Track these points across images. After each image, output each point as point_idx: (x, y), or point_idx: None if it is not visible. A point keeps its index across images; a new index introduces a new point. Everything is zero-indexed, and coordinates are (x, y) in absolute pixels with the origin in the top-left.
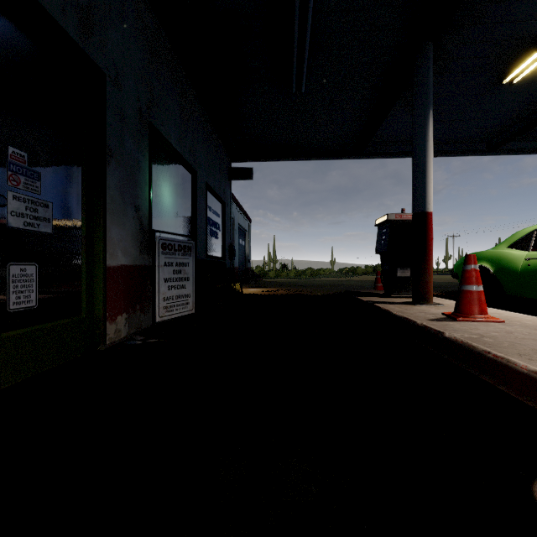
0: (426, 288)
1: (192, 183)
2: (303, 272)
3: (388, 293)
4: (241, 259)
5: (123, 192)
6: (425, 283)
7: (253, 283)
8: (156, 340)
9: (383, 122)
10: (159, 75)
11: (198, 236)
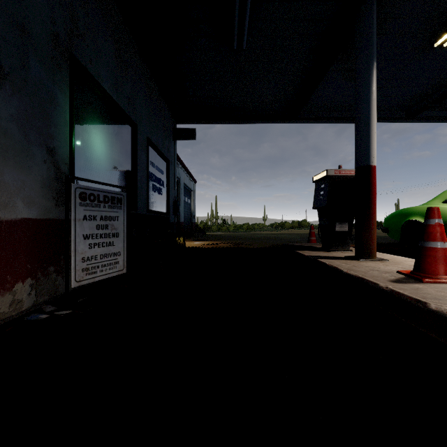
0: (370, 243)
1: (131, 135)
2: (240, 226)
3: (327, 247)
4: (186, 215)
5: (27, 127)
6: (369, 238)
7: (197, 236)
8: (68, 311)
9: (318, 86)
10: (85, 5)
11: (138, 190)
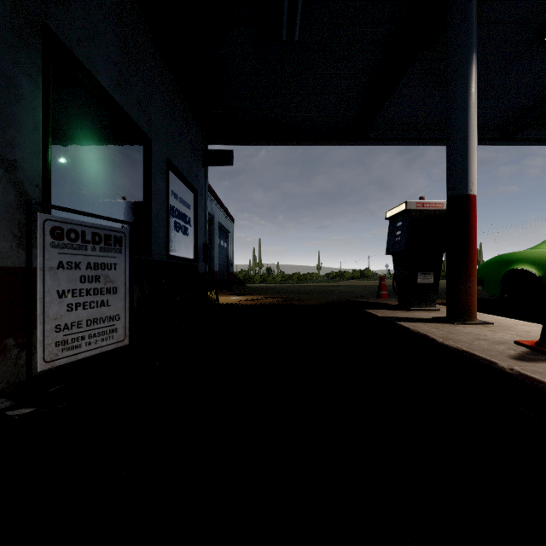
0: (468, 300)
1: (144, 154)
2: (289, 276)
3: (405, 304)
4: (222, 263)
5: None
6: (467, 293)
7: (236, 289)
8: (29, 410)
9: (390, 96)
10: None
11: (154, 228)
